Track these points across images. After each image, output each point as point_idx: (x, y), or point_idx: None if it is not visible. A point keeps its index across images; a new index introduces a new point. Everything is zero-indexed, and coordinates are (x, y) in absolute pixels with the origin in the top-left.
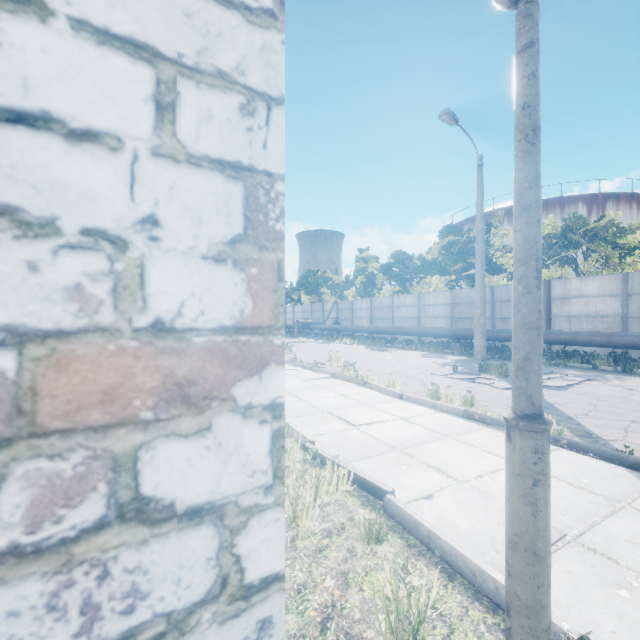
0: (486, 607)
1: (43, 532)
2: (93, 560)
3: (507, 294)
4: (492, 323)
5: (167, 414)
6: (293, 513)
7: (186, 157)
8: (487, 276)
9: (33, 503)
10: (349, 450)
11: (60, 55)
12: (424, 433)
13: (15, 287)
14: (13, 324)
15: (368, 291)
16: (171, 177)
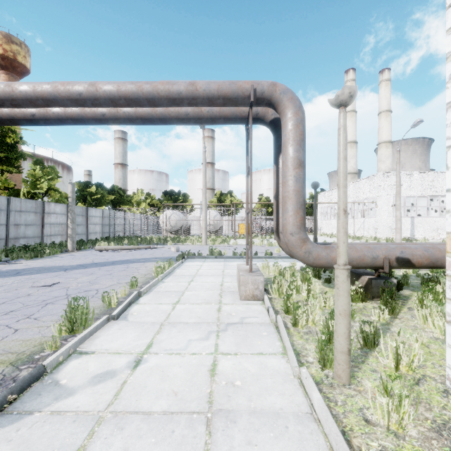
0: (329, 409)
1: None
2: None
3: None
4: None
5: None
6: None
7: None
8: None
9: None
10: None
11: None
12: None
13: None
14: None
15: None
16: None
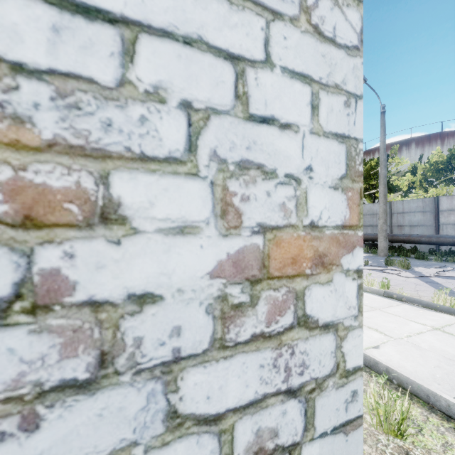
0: (441, 417)
1: (271, 327)
2: (288, 344)
3: (402, 207)
4: (390, 229)
5: (315, 271)
6: None
7: (322, 133)
8: None
9: (268, 312)
10: None
11: (277, 86)
12: None
13: (262, 204)
14: (262, 222)
15: None
16: (317, 144)
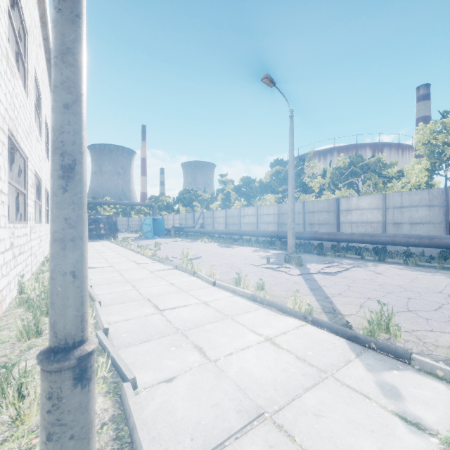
0: None
1: None
2: None
3: (313, 207)
4: (303, 227)
5: None
6: (16, 412)
7: None
8: (302, 195)
9: None
10: (138, 334)
11: None
12: (212, 315)
13: None
14: None
15: (226, 204)
16: None
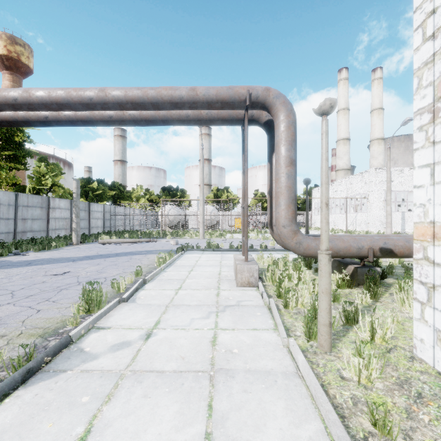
0: (311, 369)
1: None
2: None
3: None
4: None
5: None
6: None
7: None
8: None
9: None
10: None
11: None
12: None
13: None
14: None
15: None
16: None
